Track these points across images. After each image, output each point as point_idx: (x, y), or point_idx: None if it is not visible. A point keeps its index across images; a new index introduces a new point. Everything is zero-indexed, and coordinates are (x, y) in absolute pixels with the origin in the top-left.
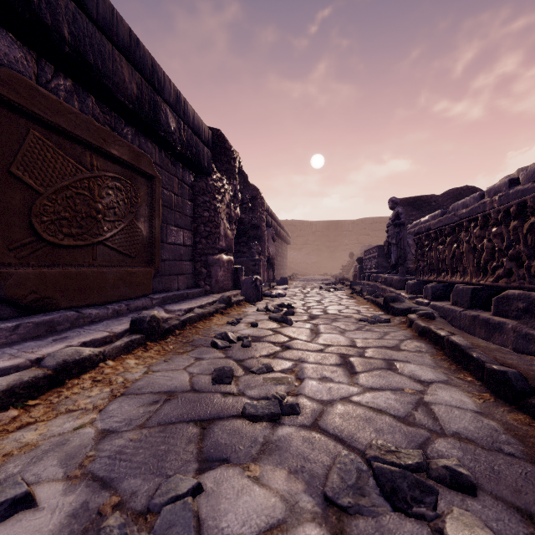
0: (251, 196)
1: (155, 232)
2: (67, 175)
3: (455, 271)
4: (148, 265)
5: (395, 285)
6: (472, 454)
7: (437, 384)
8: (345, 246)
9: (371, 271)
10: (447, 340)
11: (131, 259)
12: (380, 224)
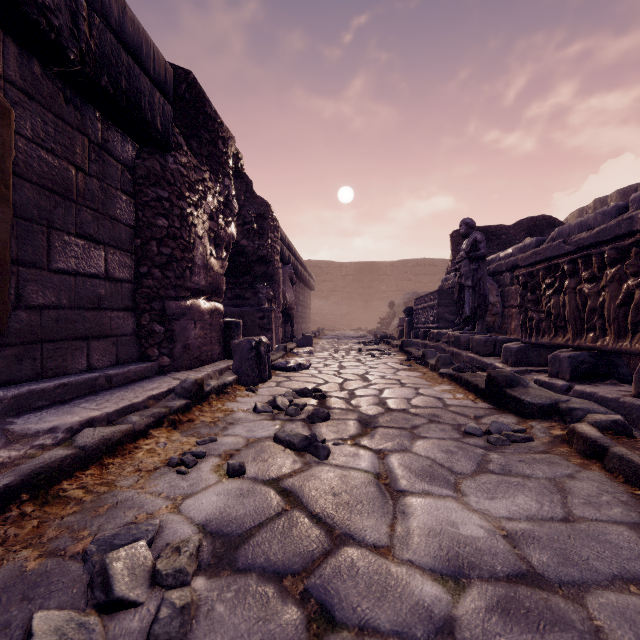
0: (257, 212)
1: None
2: None
3: (626, 329)
4: None
5: (478, 349)
6: None
7: None
8: (382, 293)
9: (427, 326)
10: None
11: None
12: (424, 267)
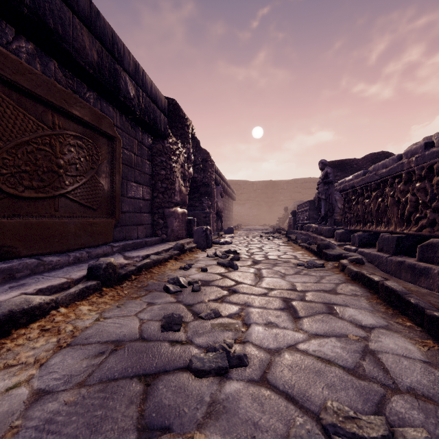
0: (202, 158)
1: (115, 187)
2: (27, 132)
3: (379, 221)
4: (109, 216)
5: (325, 234)
6: (434, 416)
7: (379, 329)
8: (281, 201)
9: (303, 222)
10: (382, 285)
11: (93, 211)
12: (310, 183)
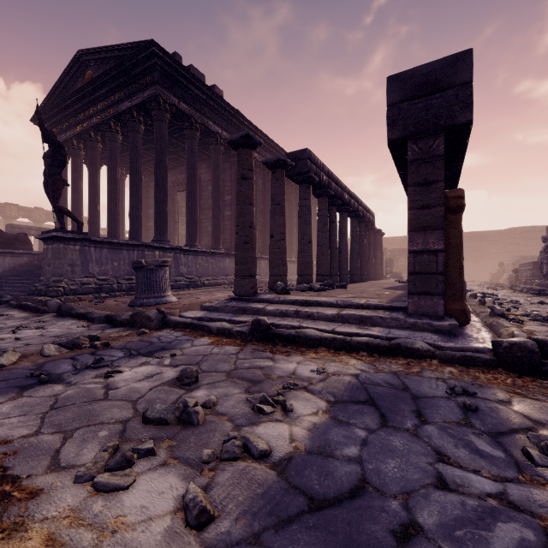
0: None
1: None
2: None
3: None
4: None
5: (545, 286)
6: None
7: None
8: (491, 255)
9: (526, 278)
10: None
11: None
12: (532, 233)
